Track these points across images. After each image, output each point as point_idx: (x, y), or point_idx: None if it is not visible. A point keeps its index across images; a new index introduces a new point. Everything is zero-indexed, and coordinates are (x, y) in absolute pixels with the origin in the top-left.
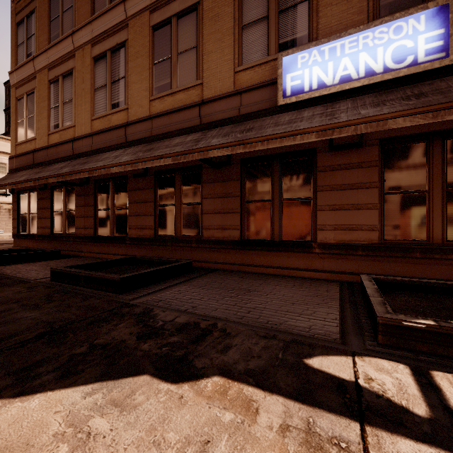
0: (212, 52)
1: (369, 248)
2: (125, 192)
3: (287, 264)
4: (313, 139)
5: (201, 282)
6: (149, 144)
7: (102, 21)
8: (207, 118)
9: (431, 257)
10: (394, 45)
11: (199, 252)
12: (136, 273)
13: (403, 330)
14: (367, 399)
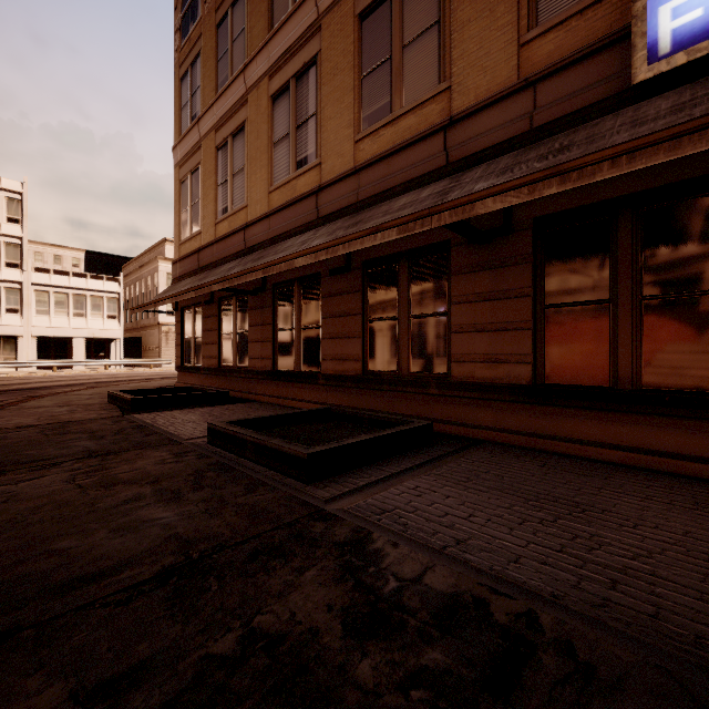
0: (470, 20)
1: None
2: (316, 300)
3: (656, 443)
4: None
5: (456, 469)
6: (354, 215)
7: (283, 35)
8: (461, 150)
9: None
10: None
11: (443, 404)
12: (335, 445)
13: None
14: None
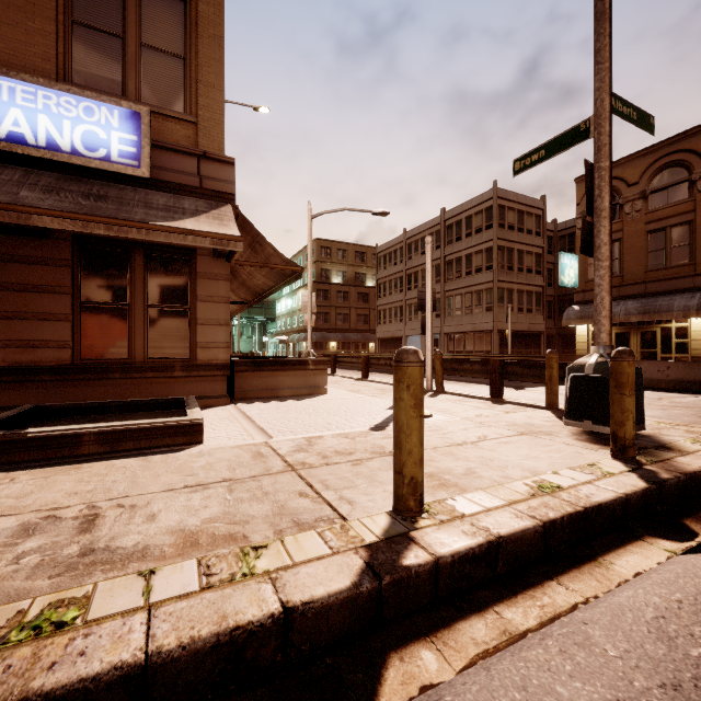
0: None
1: (60, 371)
2: None
3: None
4: None
5: None
6: None
7: None
8: None
9: (131, 377)
10: (85, 127)
11: None
12: None
13: None
14: None
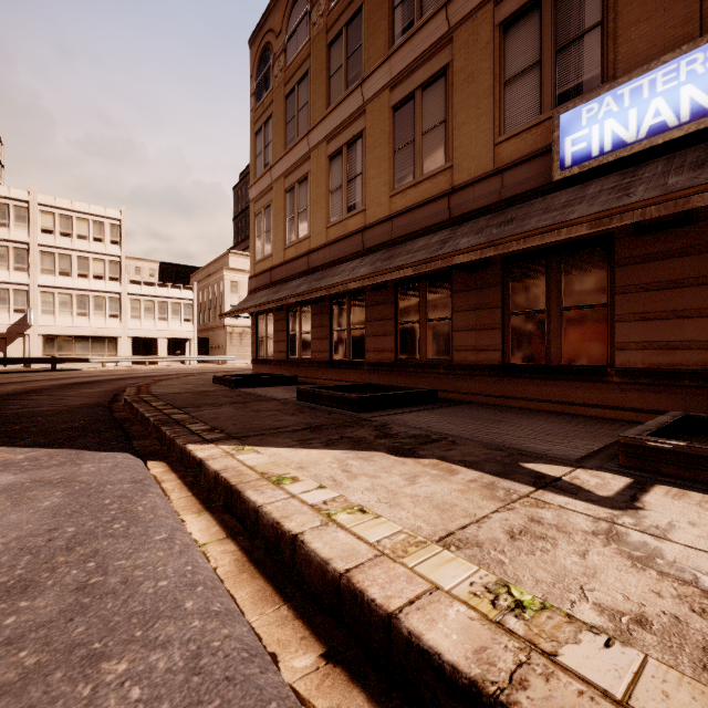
0: (465, 123)
1: (703, 376)
2: (362, 308)
3: (569, 398)
4: (583, 231)
5: (445, 411)
6: (389, 249)
7: (337, 113)
8: (458, 210)
9: None
10: None
11: (448, 380)
12: (374, 394)
13: (647, 451)
14: (557, 483)
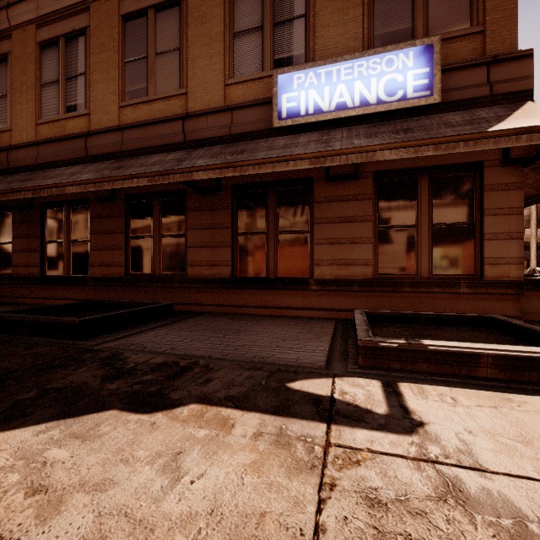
0: (199, 57)
1: (364, 284)
2: (86, 219)
3: (283, 303)
4: (306, 166)
5: (184, 325)
6: (119, 160)
7: None
8: (193, 135)
9: (419, 291)
10: (386, 78)
11: (182, 293)
12: (100, 315)
13: (380, 351)
14: (338, 407)
